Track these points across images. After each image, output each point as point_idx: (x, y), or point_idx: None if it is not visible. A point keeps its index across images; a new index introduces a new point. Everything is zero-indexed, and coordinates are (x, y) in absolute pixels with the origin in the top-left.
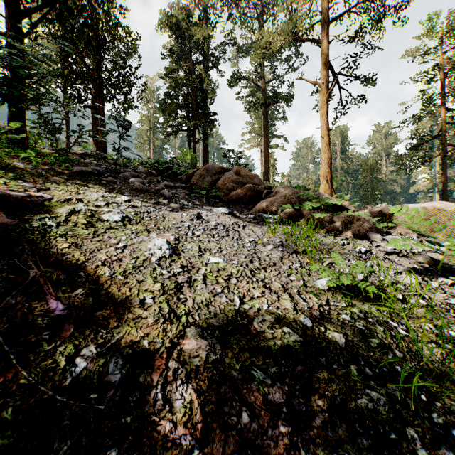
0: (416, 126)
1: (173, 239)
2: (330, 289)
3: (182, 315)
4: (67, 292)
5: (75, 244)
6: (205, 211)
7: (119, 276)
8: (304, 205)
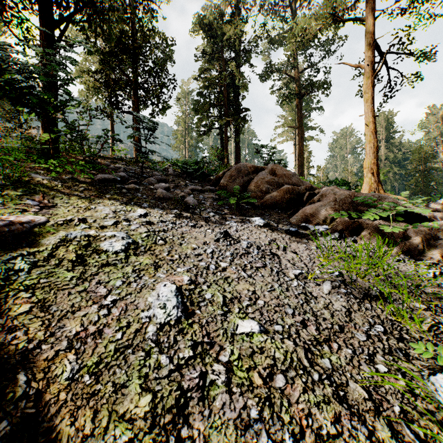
0: None
1: (187, 282)
2: None
3: None
4: None
5: (41, 304)
6: (234, 224)
7: (86, 377)
8: (366, 216)
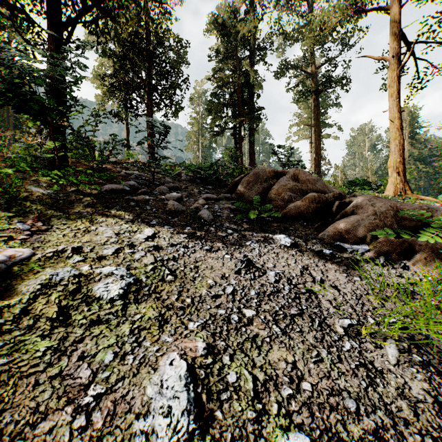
0: None
1: (203, 352)
2: None
3: None
4: None
5: None
6: (256, 244)
7: None
8: (423, 238)
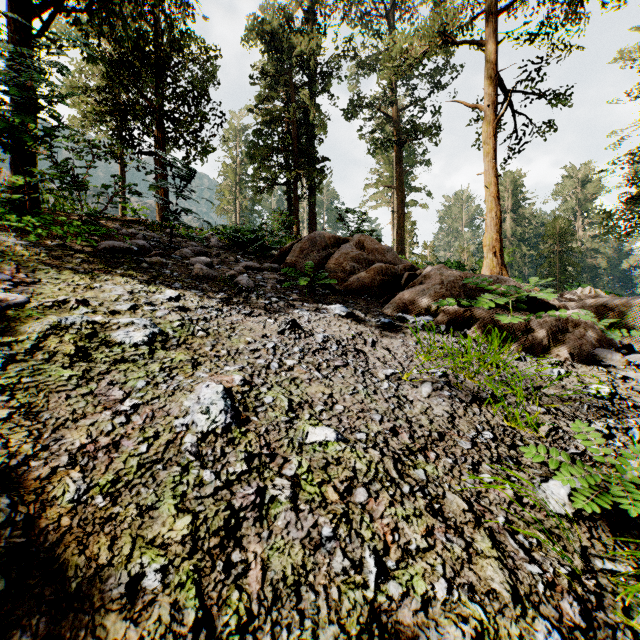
0: (631, 167)
1: (240, 383)
2: (581, 515)
3: (228, 634)
4: None
5: (25, 410)
6: (306, 313)
7: (98, 499)
8: (480, 302)
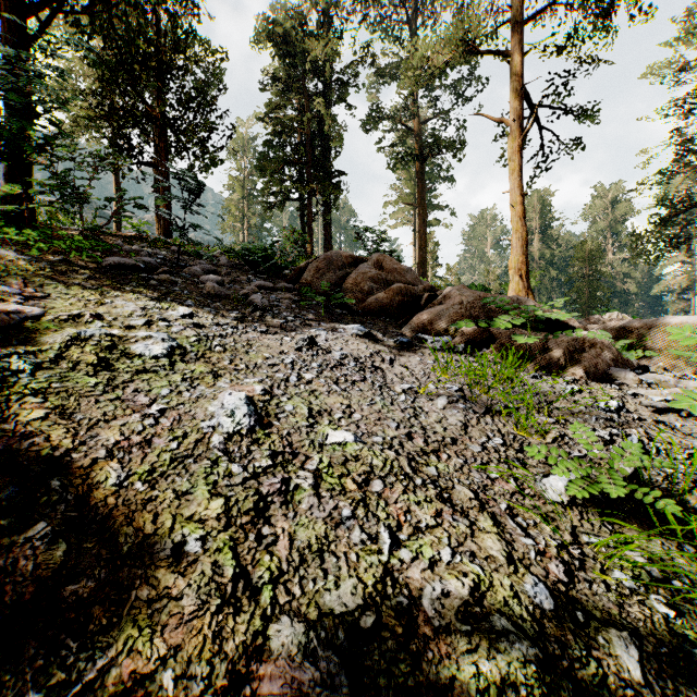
0: (662, 187)
1: (261, 392)
2: (575, 502)
3: (263, 584)
4: (11, 532)
5: (59, 411)
6: (323, 332)
7: (138, 484)
8: (498, 321)
